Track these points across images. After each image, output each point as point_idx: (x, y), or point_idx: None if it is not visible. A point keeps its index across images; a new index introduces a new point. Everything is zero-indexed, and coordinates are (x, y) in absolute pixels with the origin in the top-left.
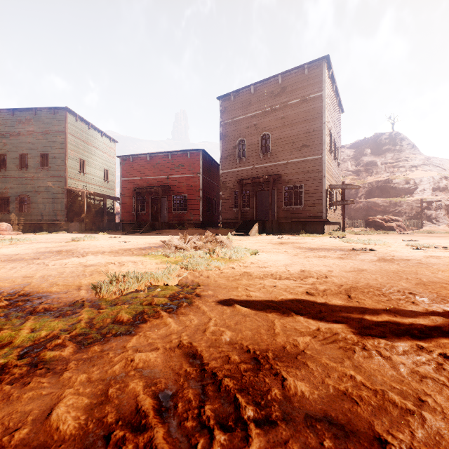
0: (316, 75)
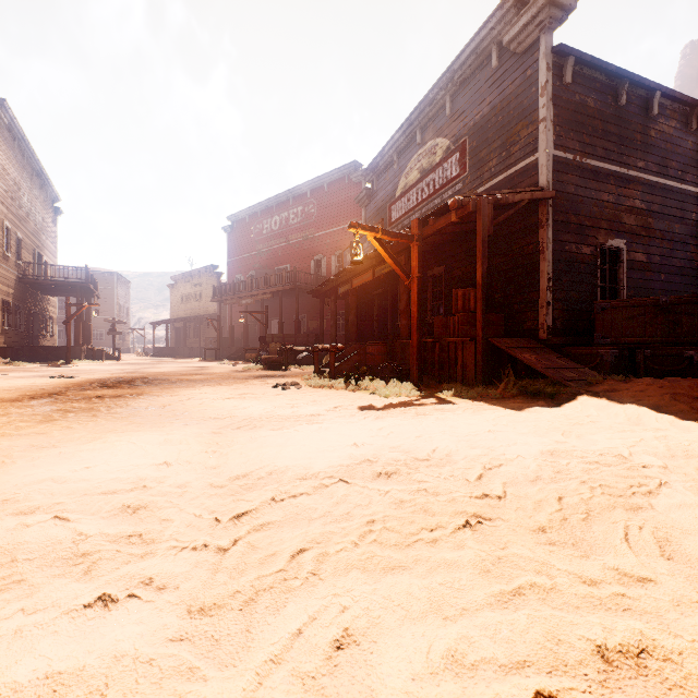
0: (112, 279)
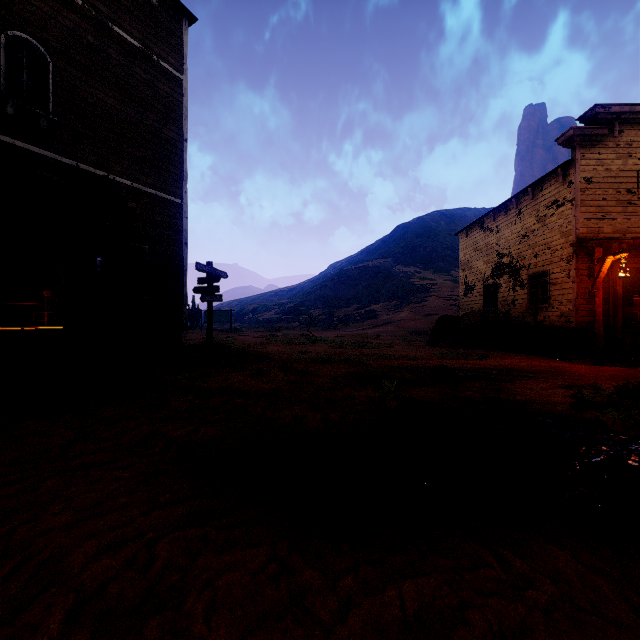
0: (173, 31)
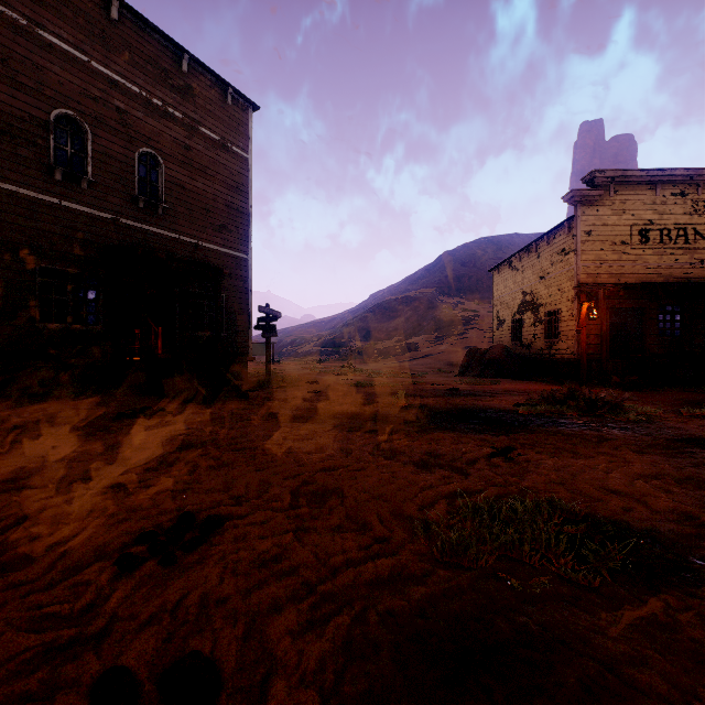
0: (242, 121)
